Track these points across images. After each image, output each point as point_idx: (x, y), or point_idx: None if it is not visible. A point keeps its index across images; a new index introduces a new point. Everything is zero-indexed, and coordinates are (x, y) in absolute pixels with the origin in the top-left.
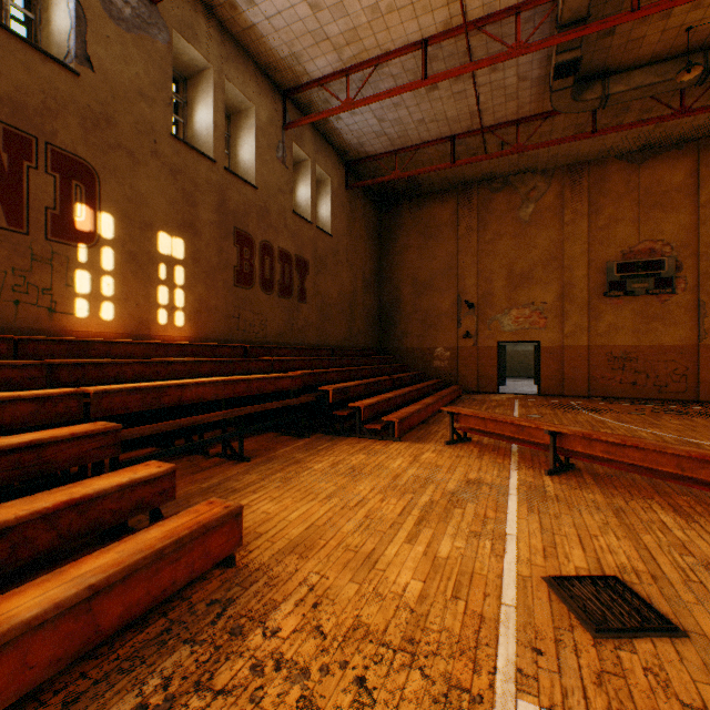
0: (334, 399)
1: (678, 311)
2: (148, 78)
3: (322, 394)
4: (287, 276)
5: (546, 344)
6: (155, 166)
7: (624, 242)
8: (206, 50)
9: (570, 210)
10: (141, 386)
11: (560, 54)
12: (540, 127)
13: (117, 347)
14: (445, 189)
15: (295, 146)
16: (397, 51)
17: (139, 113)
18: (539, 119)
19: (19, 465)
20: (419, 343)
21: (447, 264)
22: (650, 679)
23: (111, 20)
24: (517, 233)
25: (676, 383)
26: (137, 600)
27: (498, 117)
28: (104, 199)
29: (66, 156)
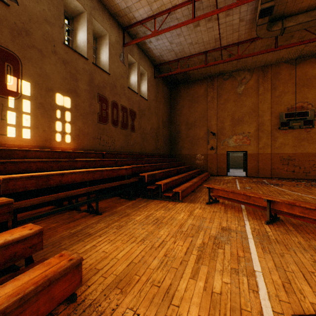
0: (148, 180)
1: (315, 136)
2: (50, 12)
3: (141, 177)
4: (125, 119)
5: (250, 152)
6: (54, 59)
7: (288, 103)
8: (83, 2)
9: (262, 88)
10: (35, 175)
11: (263, 4)
12: (249, 46)
13: (30, 153)
14: (201, 79)
15: (129, 55)
16: (180, 5)
17: (45, 30)
18: (249, 42)
19: None
20: (189, 152)
21: (202, 114)
22: None
23: None
24: (236, 99)
25: (314, 171)
26: None
27: (228, 41)
28: (24, 74)
29: (1, 49)
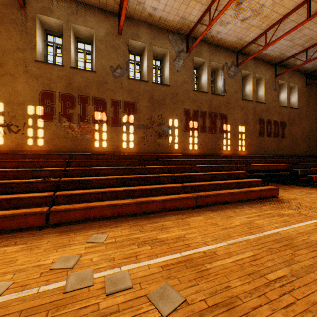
0: (300, 174)
1: None
2: (236, 87)
3: (294, 172)
4: (276, 130)
5: None
6: (238, 109)
7: None
8: (250, 69)
9: None
10: (245, 165)
11: None
12: None
13: (232, 156)
14: None
15: (279, 81)
16: None
17: (234, 97)
18: None
19: (235, 176)
20: None
21: None
22: None
23: (229, 78)
24: None
25: None
26: (264, 194)
27: None
28: (228, 121)
29: (222, 115)
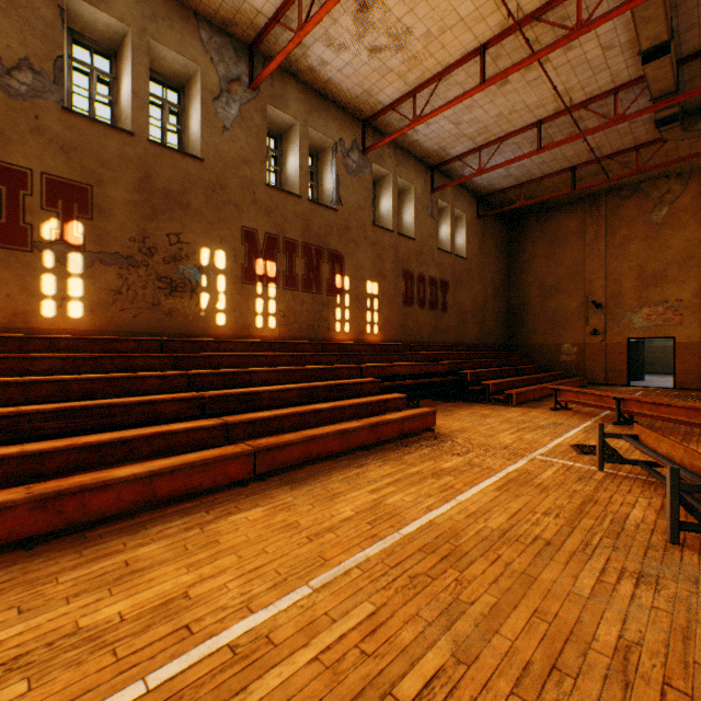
0: (470, 379)
1: None
2: (362, 197)
3: (461, 376)
4: (434, 295)
5: (681, 340)
6: (365, 245)
7: None
8: (388, 165)
9: None
10: (378, 365)
11: (659, 112)
12: (663, 146)
13: (353, 346)
14: (571, 201)
15: (439, 201)
16: (517, 131)
17: (358, 219)
18: (658, 142)
19: (357, 389)
20: (546, 340)
21: (574, 269)
22: (590, 459)
23: (348, 175)
24: (648, 236)
25: None
26: (410, 427)
27: (615, 147)
28: (346, 269)
29: (332, 253)
